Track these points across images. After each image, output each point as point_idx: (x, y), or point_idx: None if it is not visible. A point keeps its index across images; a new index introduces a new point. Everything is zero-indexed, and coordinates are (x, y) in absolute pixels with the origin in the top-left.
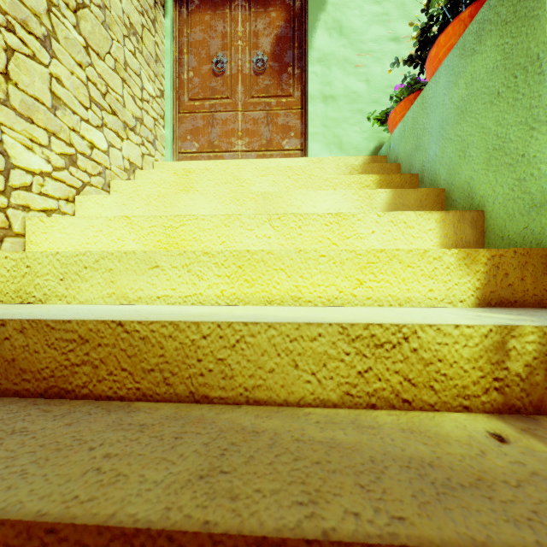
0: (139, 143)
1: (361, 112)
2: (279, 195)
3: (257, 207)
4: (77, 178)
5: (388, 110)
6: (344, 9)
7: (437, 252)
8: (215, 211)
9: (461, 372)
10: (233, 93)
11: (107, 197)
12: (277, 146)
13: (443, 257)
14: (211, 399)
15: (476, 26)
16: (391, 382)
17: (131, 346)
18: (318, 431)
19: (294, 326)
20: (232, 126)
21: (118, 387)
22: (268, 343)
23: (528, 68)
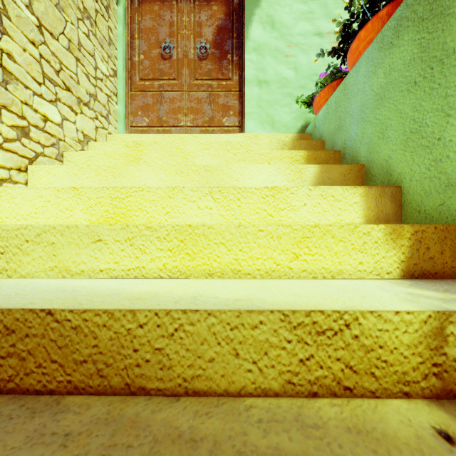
0: (93, 117)
1: (290, 95)
2: (219, 168)
3: (200, 178)
4: (29, 149)
5: (314, 95)
6: (275, 6)
7: (366, 228)
8: (161, 182)
9: (402, 358)
10: (180, 75)
11: (58, 167)
12: (218, 123)
13: (371, 232)
14: (148, 391)
15: (394, 23)
16: (332, 369)
17: (61, 336)
18: (261, 435)
19: (235, 313)
20: (178, 104)
21: (47, 380)
22: (208, 331)
23: (444, 61)
